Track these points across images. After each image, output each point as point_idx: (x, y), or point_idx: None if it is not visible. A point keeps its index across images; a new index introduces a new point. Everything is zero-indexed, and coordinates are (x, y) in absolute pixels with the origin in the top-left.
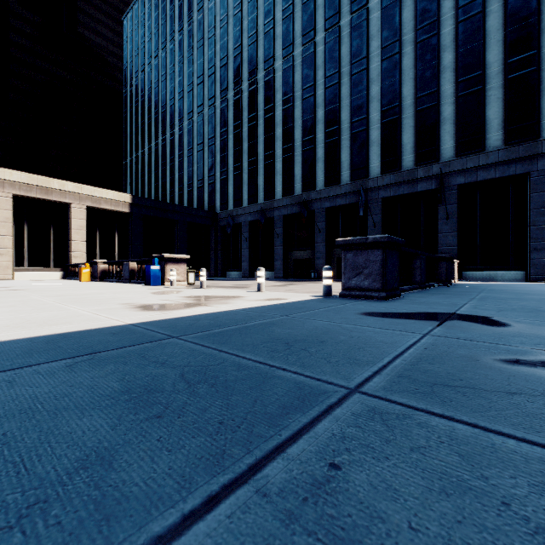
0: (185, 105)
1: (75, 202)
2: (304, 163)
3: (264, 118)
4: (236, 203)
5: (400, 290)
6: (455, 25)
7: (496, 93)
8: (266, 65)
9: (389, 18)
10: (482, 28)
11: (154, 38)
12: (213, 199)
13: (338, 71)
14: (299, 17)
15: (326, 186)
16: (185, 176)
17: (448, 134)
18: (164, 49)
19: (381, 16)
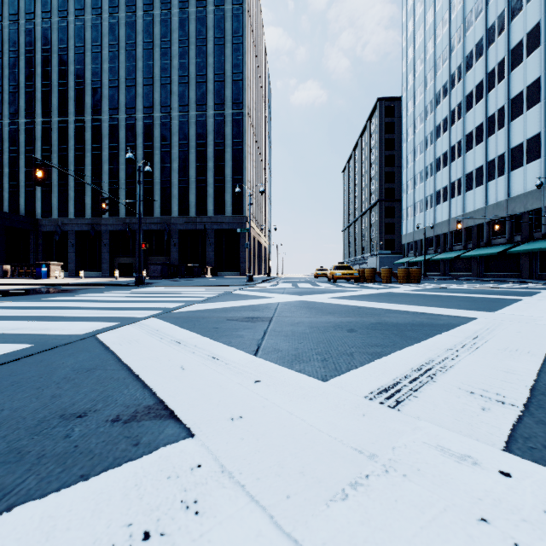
0: None
1: None
2: (128, 197)
3: (92, 153)
4: (62, 214)
5: (171, 278)
6: (214, 150)
7: (229, 190)
8: (95, 113)
9: (183, 128)
10: (224, 157)
11: None
12: (32, 206)
13: (152, 145)
14: (123, 93)
15: (144, 216)
16: None
17: (211, 203)
18: None
19: (178, 125)
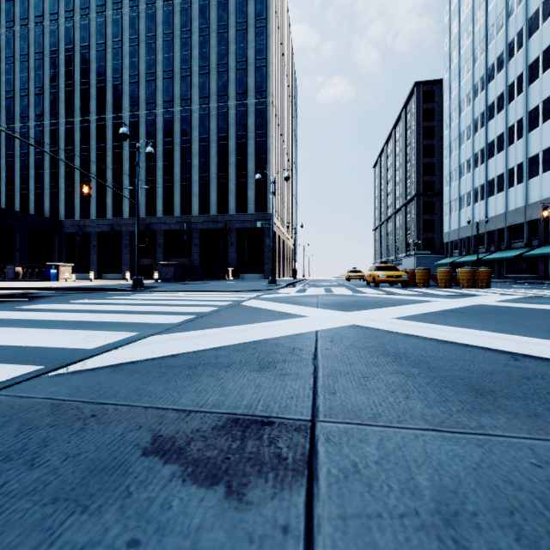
0: (17, 106)
1: None
2: (148, 196)
3: (113, 152)
4: (84, 215)
5: (186, 280)
6: (235, 143)
7: (252, 185)
8: (115, 110)
9: (203, 122)
10: (246, 150)
11: None
12: (56, 207)
13: (172, 140)
14: (143, 88)
15: (164, 215)
16: (17, 178)
17: (232, 200)
18: None
19: (199, 118)
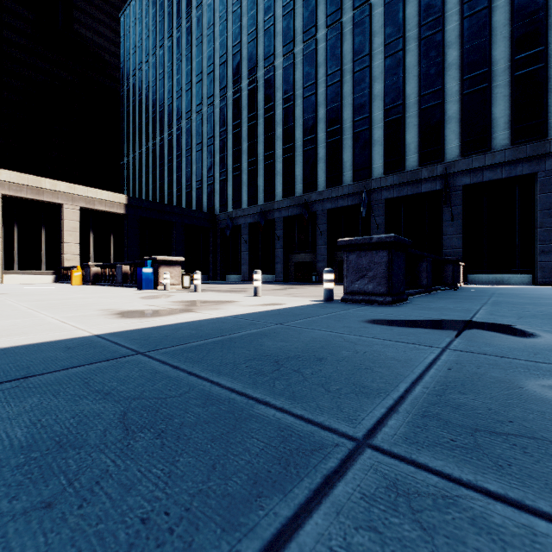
0: (183, 104)
1: (68, 202)
2: (305, 164)
3: (264, 117)
4: (235, 205)
5: (406, 294)
6: (460, 21)
7: (503, 91)
8: (267, 62)
9: (392, 14)
10: (488, 24)
11: (152, 36)
12: (212, 201)
13: (340, 69)
14: (300, 13)
15: (328, 187)
16: (183, 177)
17: (453, 134)
18: (162, 47)
19: (384, 12)
